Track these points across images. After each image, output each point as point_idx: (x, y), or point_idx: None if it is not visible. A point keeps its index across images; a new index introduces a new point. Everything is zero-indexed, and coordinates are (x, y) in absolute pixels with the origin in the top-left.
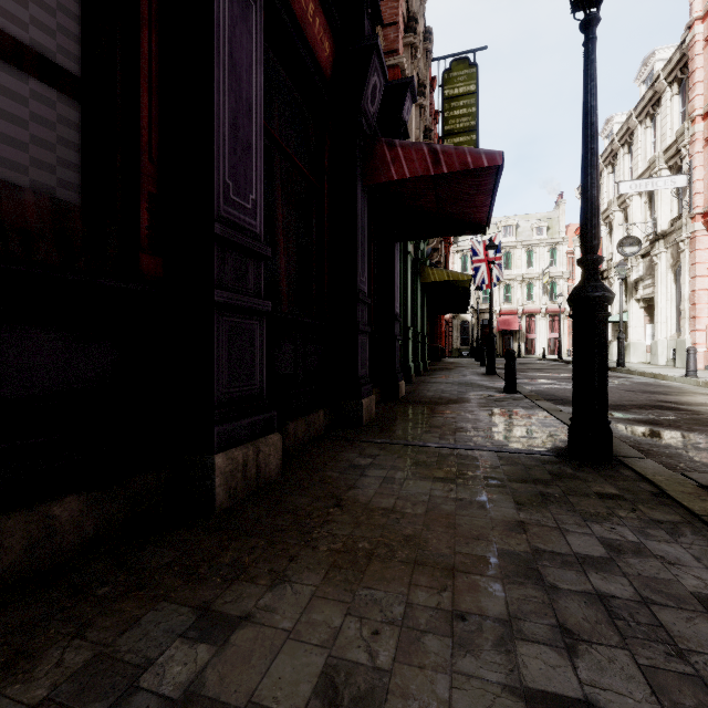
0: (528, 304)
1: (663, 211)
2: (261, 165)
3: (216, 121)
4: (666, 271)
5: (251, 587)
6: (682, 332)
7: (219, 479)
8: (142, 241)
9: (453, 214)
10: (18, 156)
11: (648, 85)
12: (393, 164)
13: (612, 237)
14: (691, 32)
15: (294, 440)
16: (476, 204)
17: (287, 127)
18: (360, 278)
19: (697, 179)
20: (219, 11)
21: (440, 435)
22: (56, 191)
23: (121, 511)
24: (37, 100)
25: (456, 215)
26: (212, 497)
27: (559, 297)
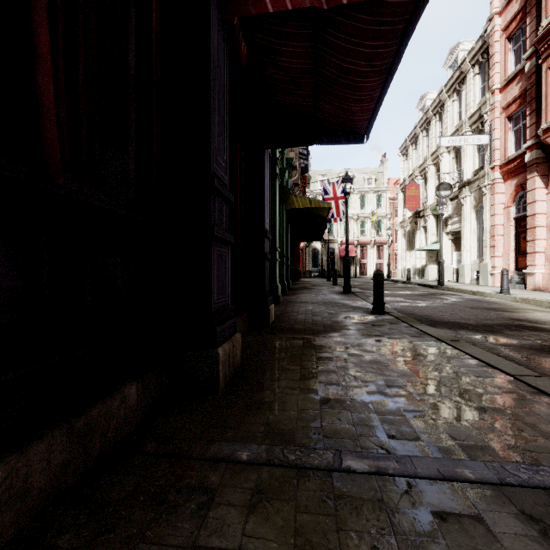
0: (361, 237)
1: (468, 164)
2: None
3: None
4: (470, 211)
5: None
6: (484, 258)
7: None
8: None
9: (330, 115)
10: None
11: (453, 70)
12: None
13: (427, 185)
14: (492, 23)
15: (6, 515)
16: (363, 94)
17: None
18: (216, 156)
19: (496, 139)
20: None
21: (351, 414)
22: None
23: None
24: None
25: (334, 116)
26: None
27: (383, 232)
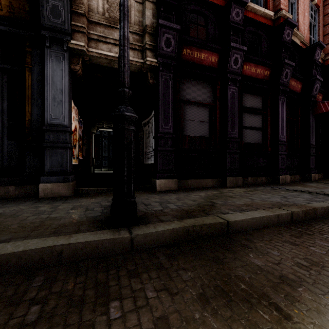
0: None
1: None
2: (285, 129)
3: (279, 126)
4: None
5: (290, 186)
6: None
7: (280, 179)
8: (268, 146)
9: None
10: (257, 140)
11: None
12: (323, 107)
13: None
14: None
15: (291, 179)
16: None
17: (287, 107)
18: (311, 141)
19: None
20: (279, 110)
21: None
22: (259, 142)
23: (267, 180)
24: (258, 133)
25: None
26: (279, 181)
27: None
